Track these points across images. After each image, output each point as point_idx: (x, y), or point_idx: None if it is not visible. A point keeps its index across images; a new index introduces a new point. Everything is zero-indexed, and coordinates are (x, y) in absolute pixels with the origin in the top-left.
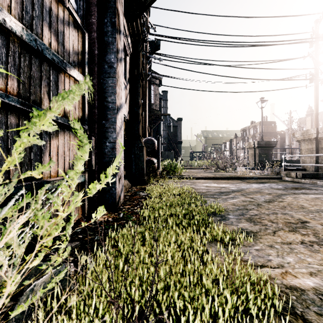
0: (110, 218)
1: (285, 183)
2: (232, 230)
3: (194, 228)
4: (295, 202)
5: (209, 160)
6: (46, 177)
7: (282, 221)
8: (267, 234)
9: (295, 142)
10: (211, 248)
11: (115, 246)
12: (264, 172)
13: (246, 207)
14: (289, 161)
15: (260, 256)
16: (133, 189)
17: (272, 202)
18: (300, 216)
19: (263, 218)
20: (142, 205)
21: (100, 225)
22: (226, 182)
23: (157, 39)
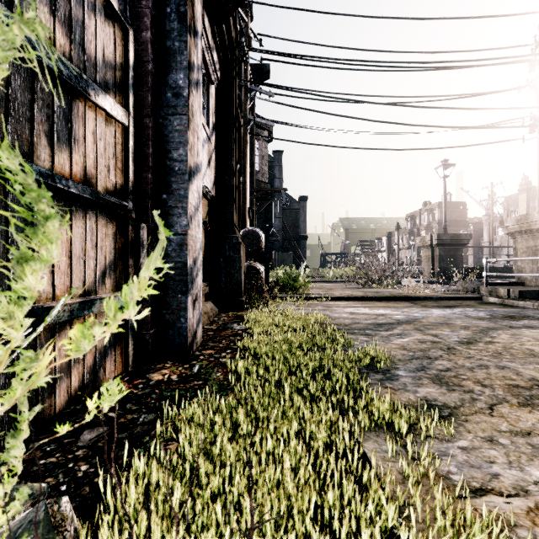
0: (175, 376)
1: (490, 307)
2: (408, 402)
3: (333, 401)
4: (516, 344)
5: (354, 268)
6: (43, 300)
7: (501, 383)
8: (477, 413)
9: (500, 237)
10: (370, 443)
11: (176, 437)
12: (451, 288)
13: (427, 354)
14: (492, 268)
15: (472, 464)
16: (222, 317)
17: (473, 344)
18: (533, 372)
19: (463, 376)
20: (236, 349)
21: (154, 391)
22: (386, 305)
23: (265, 59)
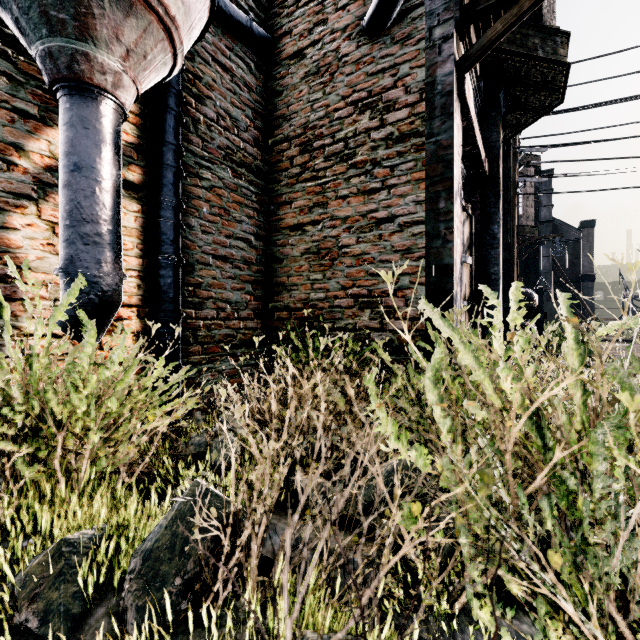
0: None
1: None
2: None
3: None
4: None
5: None
6: None
7: None
8: None
9: None
10: None
11: None
12: None
13: None
14: None
15: None
16: None
17: None
18: None
19: None
20: None
21: None
22: None
23: None
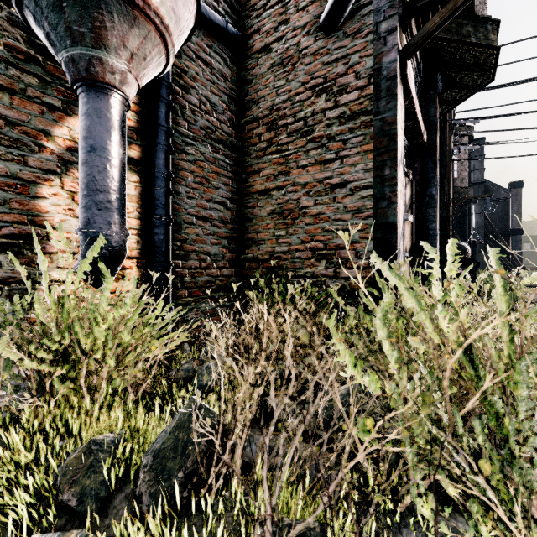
0: None
1: None
2: None
3: None
4: None
5: None
6: None
7: None
8: None
9: None
10: None
11: None
12: None
13: None
14: None
15: None
16: None
17: None
18: None
19: None
20: None
21: None
22: None
23: None
